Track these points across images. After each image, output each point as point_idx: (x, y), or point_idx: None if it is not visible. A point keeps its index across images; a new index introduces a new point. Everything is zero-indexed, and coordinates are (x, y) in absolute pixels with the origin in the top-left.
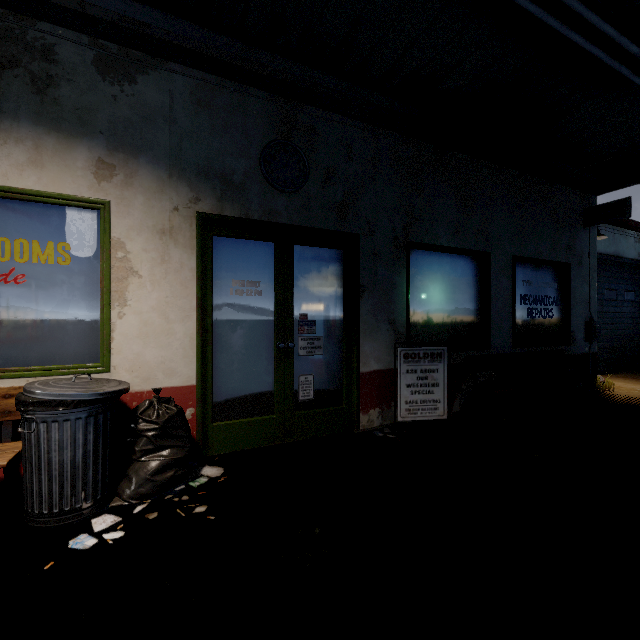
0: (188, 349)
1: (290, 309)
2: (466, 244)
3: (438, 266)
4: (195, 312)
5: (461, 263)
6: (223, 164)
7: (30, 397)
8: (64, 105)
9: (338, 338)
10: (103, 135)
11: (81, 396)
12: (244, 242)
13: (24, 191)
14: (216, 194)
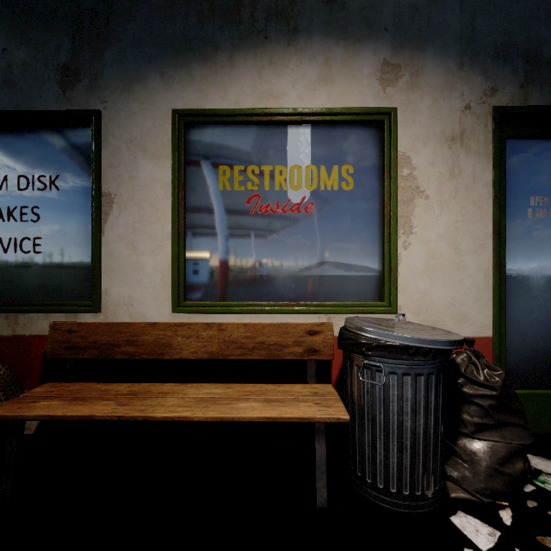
0: (481, 289)
1: None
2: None
3: None
4: (490, 240)
5: None
6: (527, 36)
7: (373, 338)
8: (350, 8)
9: None
10: (387, 32)
11: (439, 344)
12: (546, 143)
13: (317, 111)
14: (517, 79)
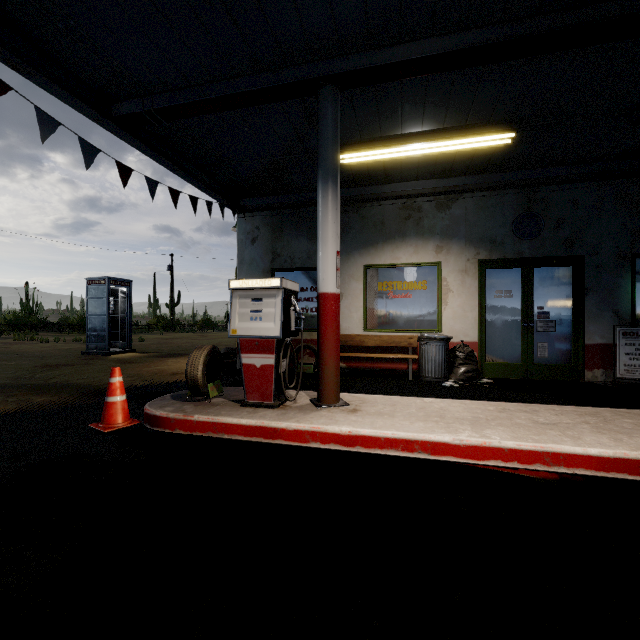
0: (473, 324)
1: (531, 304)
2: None
3: None
4: (477, 307)
5: None
6: (491, 234)
7: (425, 336)
8: (425, 227)
9: (567, 322)
10: (438, 235)
11: (441, 337)
12: (502, 270)
13: (413, 264)
14: (487, 249)
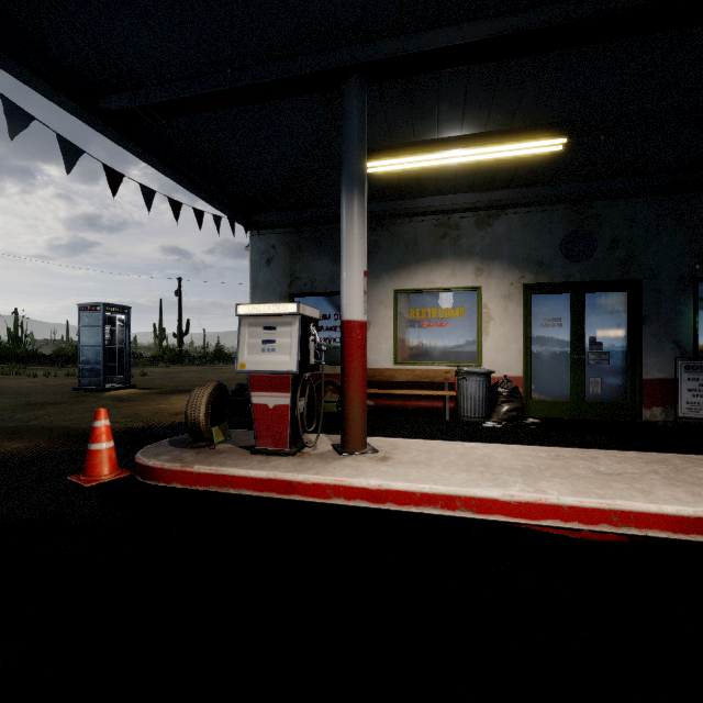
0: (518, 357)
1: (582, 334)
2: None
3: None
4: (521, 337)
5: None
6: (537, 254)
7: (463, 370)
8: (463, 247)
9: (622, 354)
10: (478, 256)
11: (482, 371)
12: (550, 296)
13: (449, 288)
14: (533, 272)
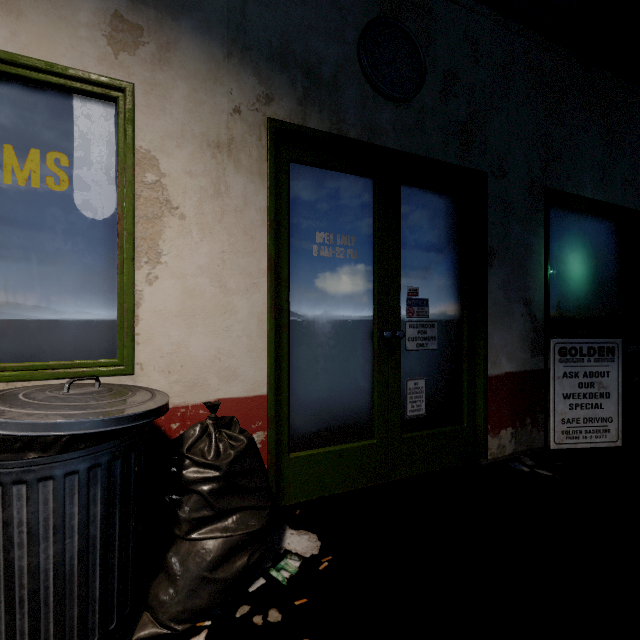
0: (255, 337)
1: (395, 280)
2: (613, 198)
3: (578, 227)
4: (265, 278)
5: (605, 225)
6: (306, 47)
7: None
8: None
9: (456, 325)
10: None
11: (75, 427)
12: (332, 175)
13: None
14: (296, 93)
